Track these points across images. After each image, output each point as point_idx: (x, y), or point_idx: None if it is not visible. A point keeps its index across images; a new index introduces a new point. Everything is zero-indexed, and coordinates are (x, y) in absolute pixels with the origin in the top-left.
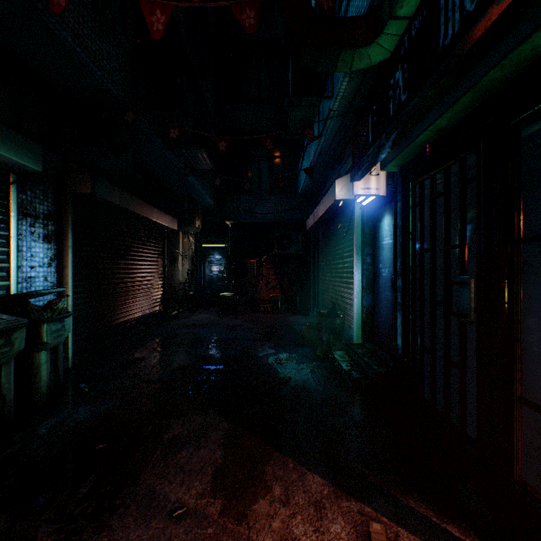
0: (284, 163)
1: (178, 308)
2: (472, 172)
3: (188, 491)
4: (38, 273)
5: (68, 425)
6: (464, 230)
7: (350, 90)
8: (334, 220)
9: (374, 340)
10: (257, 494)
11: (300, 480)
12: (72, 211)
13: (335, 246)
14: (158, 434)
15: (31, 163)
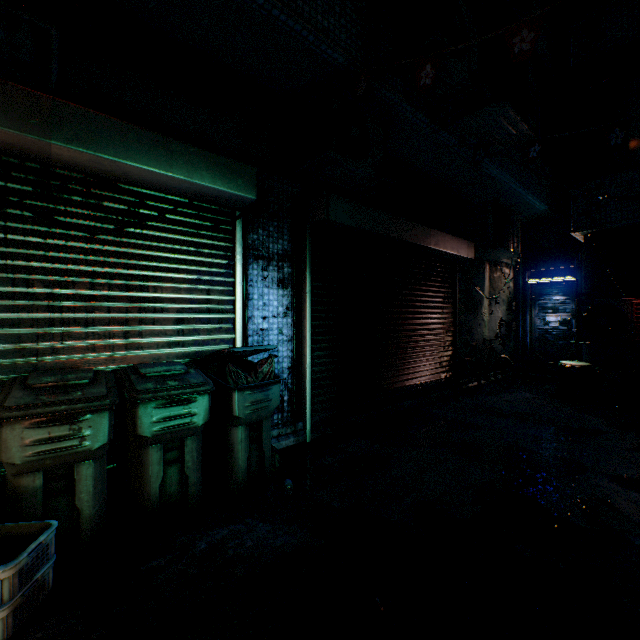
0: None
1: (478, 379)
2: None
3: None
4: (271, 325)
5: (225, 553)
6: None
7: None
8: None
9: None
10: None
11: None
12: (309, 247)
13: None
14: None
15: (242, 191)
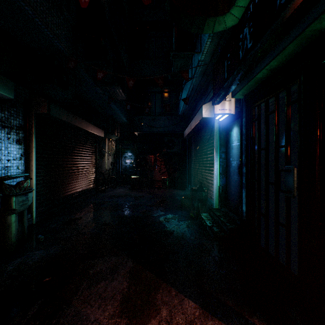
0: (170, 96)
1: (105, 186)
2: (294, 97)
3: (103, 313)
4: (12, 164)
5: (27, 264)
6: (289, 135)
7: (212, 47)
8: (201, 131)
9: (227, 206)
10: (150, 315)
11: (180, 304)
12: (35, 125)
13: (201, 147)
14: (86, 270)
15: (6, 93)
